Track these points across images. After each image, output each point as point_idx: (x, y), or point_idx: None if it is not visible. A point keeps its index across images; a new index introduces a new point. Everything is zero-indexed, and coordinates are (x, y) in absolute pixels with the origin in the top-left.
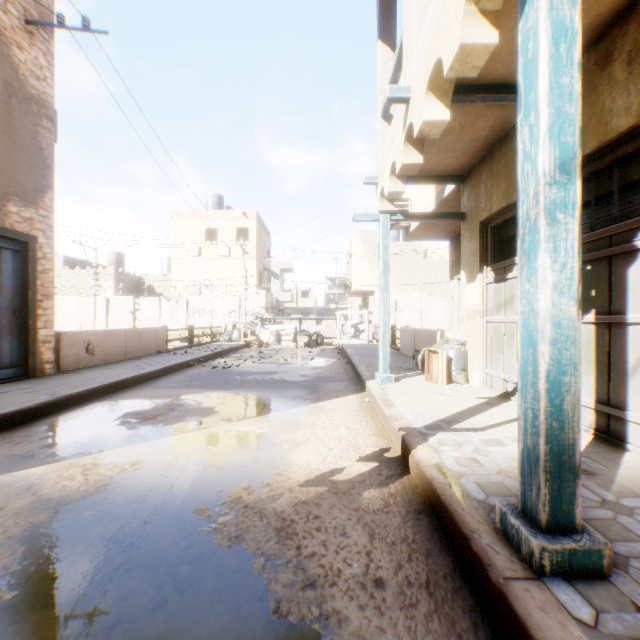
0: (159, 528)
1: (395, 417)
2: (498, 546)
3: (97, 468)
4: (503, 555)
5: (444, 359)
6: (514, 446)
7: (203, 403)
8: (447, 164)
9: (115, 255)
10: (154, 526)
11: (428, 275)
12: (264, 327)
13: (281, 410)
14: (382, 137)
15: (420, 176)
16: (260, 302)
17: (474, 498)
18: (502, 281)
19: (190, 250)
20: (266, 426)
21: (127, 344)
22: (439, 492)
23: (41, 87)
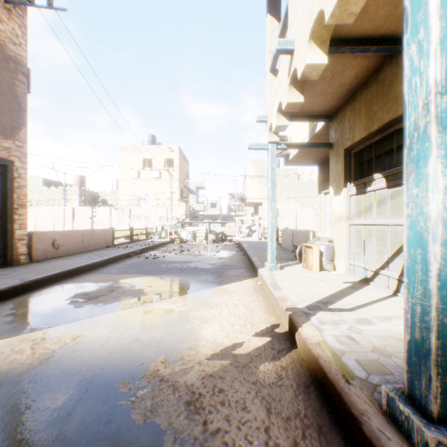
0: (85, 401)
1: (282, 299)
2: (388, 430)
3: (44, 342)
4: (395, 441)
5: (317, 252)
6: (381, 325)
7: (135, 286)
8: (319, 106)
9: (79, 177)
10: (81, 399)
11: (300, 191)
12: (184, 228)
13: (194, 291)
14: (270, 86)
15: (299, 115)
16: (181, 211)
17: (357, 376)
18: (362, 193)
19: (132, 174)
20: (182, 305)
21: (83, 241)
22: (326, 370)
23: (17, 50)
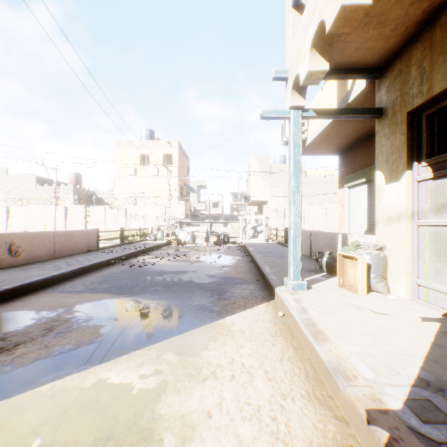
0: None
1: (342, 371)
2: None
3: None
4: None
5: (364, 266)
6: None
7: (93, 318)
8: (368, 49)
9: (75, 175)
10: None
11: (308, 189)
12: (182, 229)
13: (180, 332)
14: (293, 28)
15: (333, 69)
16: (181, 210)
17: None
18: None
19: (128, 170)
20: (152, 371)
21: (56, 244)
22: None
23: None
